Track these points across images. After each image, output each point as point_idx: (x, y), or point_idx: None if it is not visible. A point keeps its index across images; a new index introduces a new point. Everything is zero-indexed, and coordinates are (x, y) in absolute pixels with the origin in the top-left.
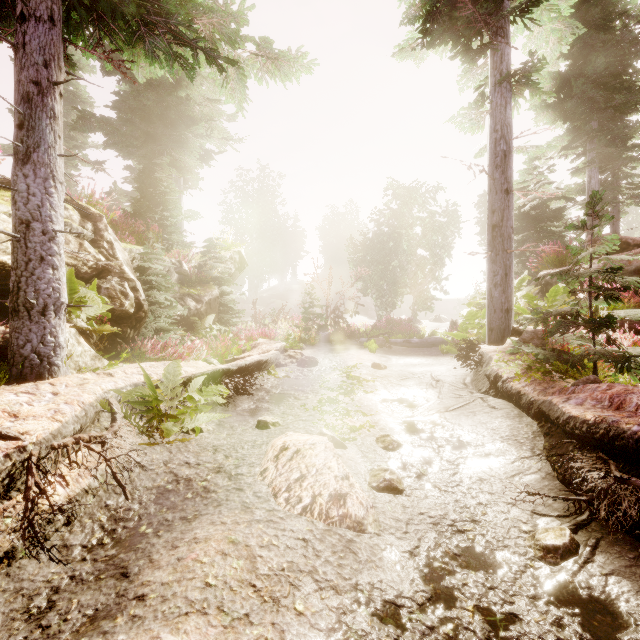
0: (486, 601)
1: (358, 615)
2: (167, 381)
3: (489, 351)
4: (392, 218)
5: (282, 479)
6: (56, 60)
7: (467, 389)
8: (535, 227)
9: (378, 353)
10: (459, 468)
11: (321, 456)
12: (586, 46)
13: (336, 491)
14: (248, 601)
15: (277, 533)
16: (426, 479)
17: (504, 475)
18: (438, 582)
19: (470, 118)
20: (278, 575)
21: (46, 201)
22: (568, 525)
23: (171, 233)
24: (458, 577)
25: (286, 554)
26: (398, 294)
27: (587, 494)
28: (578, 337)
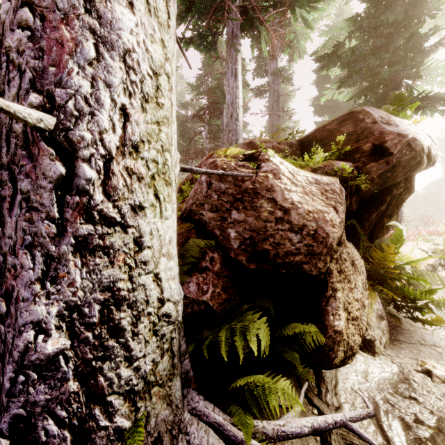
0: None
1: None
2: None
3: None
4: None
5: None
6: None
7: None
8: None
9: None
10: None
11: None
12: None
13: None
14: None
15: None
16: None
17: None
18: None
19: None
20: None
21: None
22: None
23: None
24: None
25: None
26: None
27: None
28: None
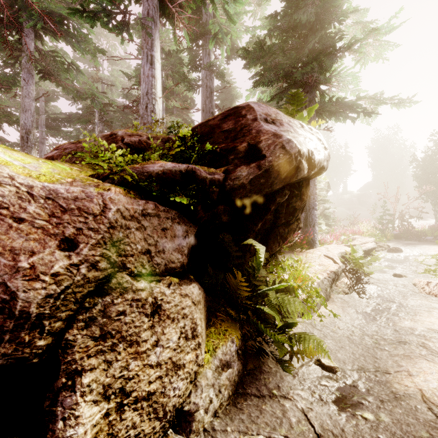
0: None
1: None
2: (358, 252)
3: None
4: None
5: (435, 291)
6: None
7: None
8: None
9: None
10: None
11: None
12: None
13: None
14: None
15: None
16: None
17: None
18: None
19: None
20: None
21: (314, 188)
22: None
23: None
24: None
25: None
26: None
27: None
28: None
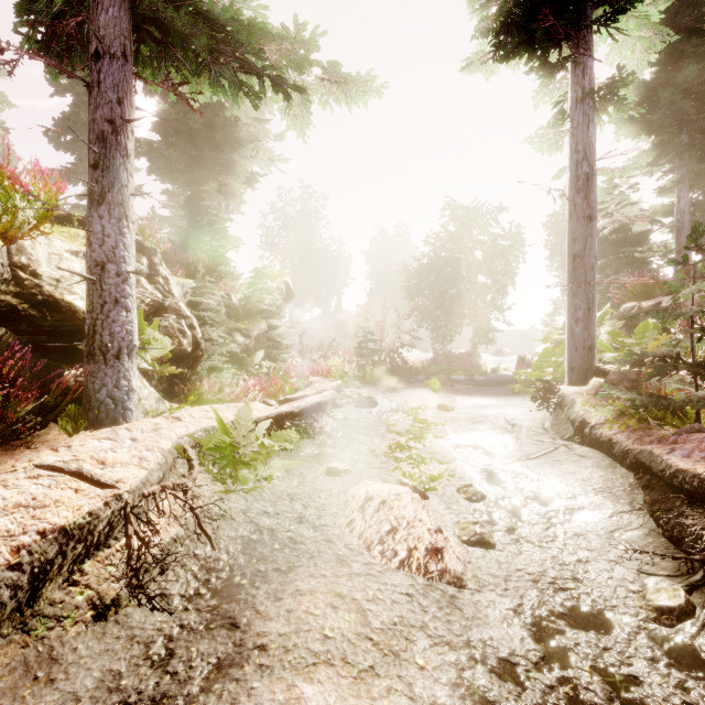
0: (602, 662)
1: (476, 671)
2: (239, 426)
3: (571, 393)
4: (449, 242)
5: (372, 531)
6: (128, 97)
7: (548, 435)
8: (615, 253)
9: (441, 393)
10: (551, 522)
11: (410, 508)
12: (675, 51)
13: (432, 545)
14: (369, 654)
15: (380, 587)
16: (517, 533)
17: (602, 530)
18: (548, 641)
19: (548, 138)
20: (392, 629)
21: (120, 242)
22: (681, 585)
23: (220, 264)
24: (568, 637)
25: (394, 608)
26: (456, 325)
27: (700, 553)
28: (676, 380)
